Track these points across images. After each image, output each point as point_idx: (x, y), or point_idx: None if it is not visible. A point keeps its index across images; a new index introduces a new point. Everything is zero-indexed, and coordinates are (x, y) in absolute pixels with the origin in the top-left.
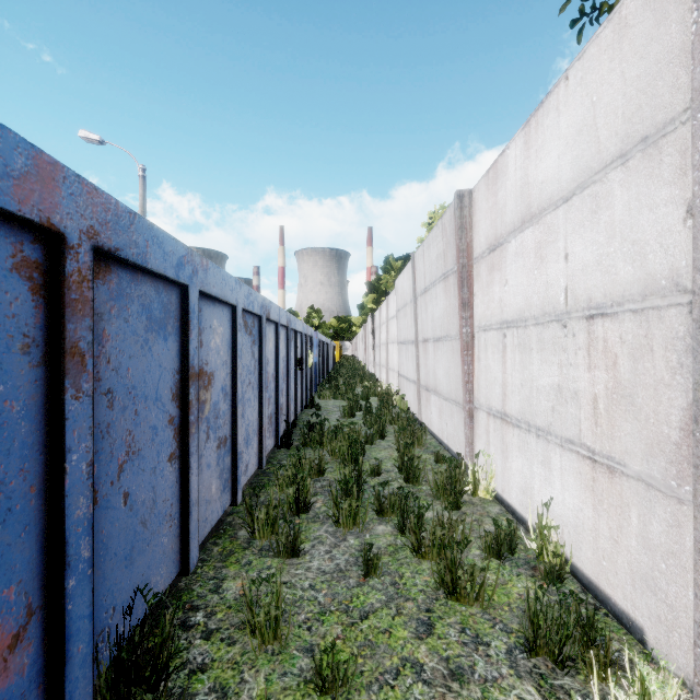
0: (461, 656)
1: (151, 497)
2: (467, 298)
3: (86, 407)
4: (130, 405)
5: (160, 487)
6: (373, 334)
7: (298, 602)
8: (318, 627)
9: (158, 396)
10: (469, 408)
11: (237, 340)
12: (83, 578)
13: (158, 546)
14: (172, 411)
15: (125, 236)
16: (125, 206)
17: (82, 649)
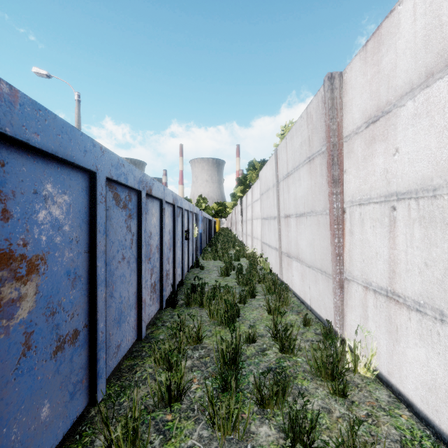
0: None
1: None
2: (337, 174)
3: None
4: None
5: None
6: (241, 213)
7: None
8: None
9: None
10: (340, 279)
11: (97, 213)
12: None
13: None
14: None
15: None
16: None
17: None
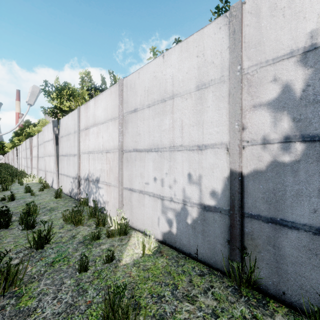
0: None
1: None
2: (31, 152)
3: None
4: None
5: None
6: (17, 154)
7: None
8: None
9: None
10: (32, 168)
11: None
12: None
13: None
14: None
15: None
16: None
17: None
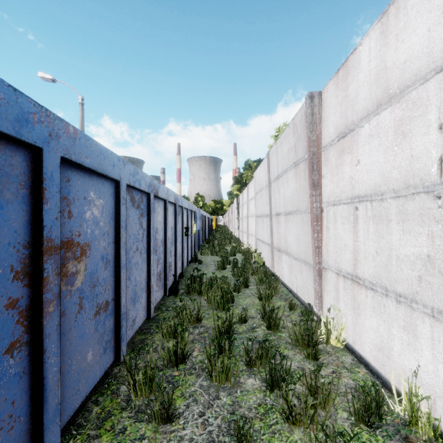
0: None
1: None
2: (317, 179)
3: None
4: None
5: None
6: (237, 210)
7: None
8: None
9: None
10: (318, 268)
11: (121, 212)
12: None
13: None
14: (14, 293)
15: None
16: None
17: None
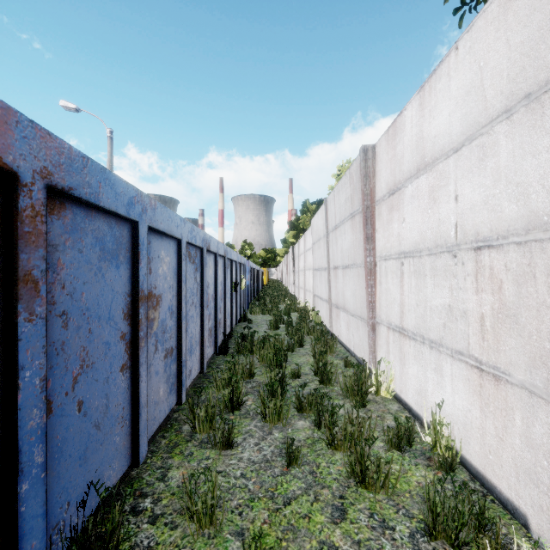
0: (370, 540)
1: (104, 403)
2: (370, 233)
3: (40, 328)
4: (84, 324)
5: (112, 394)
6: (293, 262)
7: (231, 489)
8: (248, 512)
9: (110, 316)
10: (372, 323)
11: (182, 268)
12: (37, 481)
13: (110, 444)
14: (123, 329)
15: (78, 177)
16: (78, 151)
17: (35, 545)
